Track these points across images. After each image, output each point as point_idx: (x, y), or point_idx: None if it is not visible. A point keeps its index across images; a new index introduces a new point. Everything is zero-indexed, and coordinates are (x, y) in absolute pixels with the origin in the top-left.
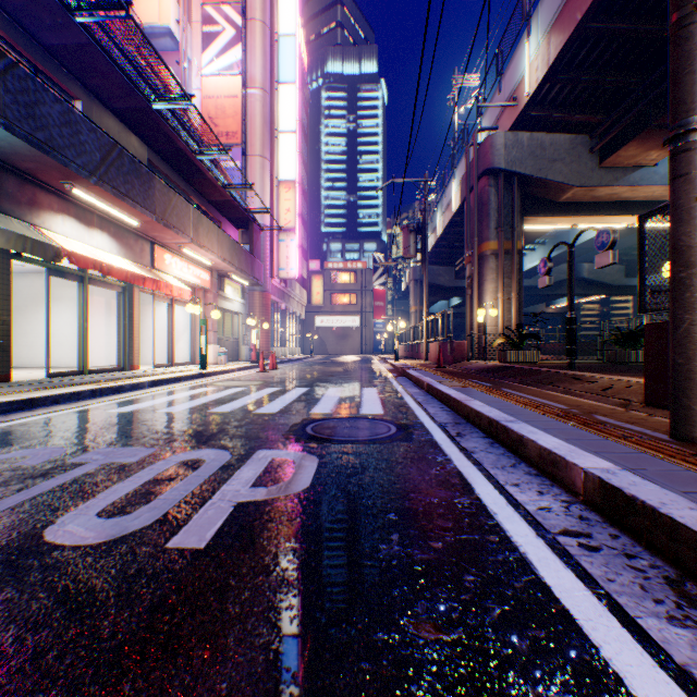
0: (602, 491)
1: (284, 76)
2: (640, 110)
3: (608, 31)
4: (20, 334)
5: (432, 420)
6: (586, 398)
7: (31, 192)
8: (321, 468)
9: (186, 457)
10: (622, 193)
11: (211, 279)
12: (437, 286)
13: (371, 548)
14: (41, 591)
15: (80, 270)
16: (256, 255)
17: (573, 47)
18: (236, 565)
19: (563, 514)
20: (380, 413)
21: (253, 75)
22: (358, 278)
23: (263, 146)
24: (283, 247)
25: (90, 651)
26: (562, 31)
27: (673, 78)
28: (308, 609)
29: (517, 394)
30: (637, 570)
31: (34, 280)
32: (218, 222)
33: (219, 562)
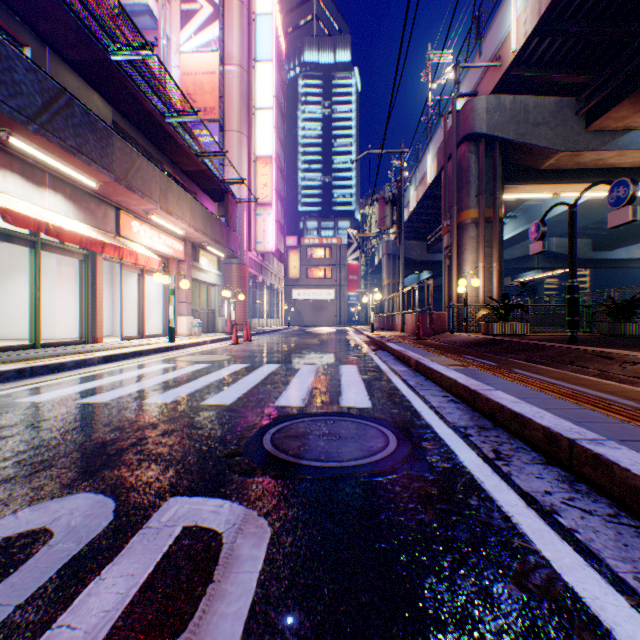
0: None
1: (261, 54)
2: (638, 64)
3: None
4: None
5: (443, 421)
6: None
7: None
8: (271, 573)
9: (24, 524)
10: (608, 158)
11: (185, 249)
12: (409, 260)
13: None
14: None
15: (31, 234)
16: (232, 227)
17: None
18: None
19: None
20: (367, 405)
21: (230, 52)
22: (333, 253)
23: (240, 122)
24: (260, 221)
25: None
26: None
27: None
28: None
29: (543, 379)
30: None
31: (1, 250)
32: (193, 193)
33: None
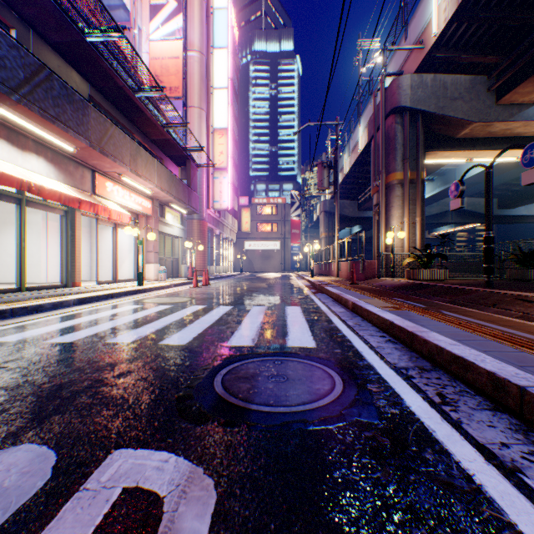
0: None
1: (218, 42)
2: None
3: None
4: None
5: (384, 361)
6: None
7: None
8: None
9: None
10: (515, 128)
11: (152, 207)
12: (342, 217)
13: None
14: None
15: (16, 192)
16: (193, 188)
17: None
18: None
19: None
20: (312, 345)
21: (192, 40)
22: (279, 211)
23: (200, 99)
24: (217, 183)
25: None
26: None
27: None
28: None
29: (472, 321)
30: None
31: None
32: (160, 159)
33: None
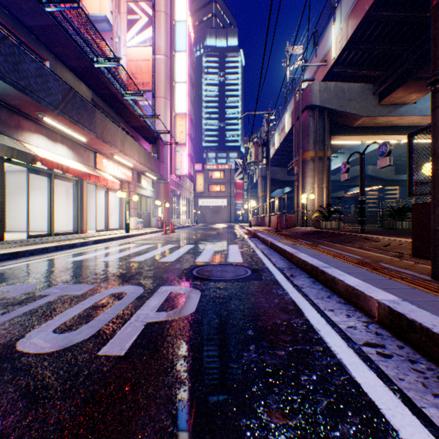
0: (391, 316)
1: (179, 47)
2: (406, 68)
3: (385, 17)
4: (11, 210)
5: (274, 266)
6: (373, 251)
7: (17, 119)
8: (203, 299)
9: (114, 291)
10: (393, 120)
11: (133, 175)
12: (275, 180)
13: (237, 355)
14: (11, 387)
15: (48, 170)
16: (161, 160)
17: (363, 27)
18: (145, 368)
19: (364, 331)
20: (240, 261)
21: (159, 46)
22: (226, 175)
23: (165, 91)
24: (178, 155)
25: (41, 433)
26: (356, 17)
27: (434, 42)
28: (194, 401)
29: (329, 249)
30: (419, 371)
31: (20, 176)
32: (137, 139)
33: (133, 365)
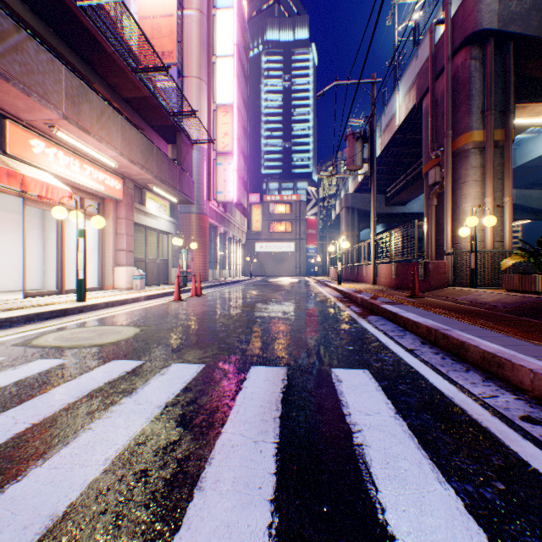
0: None
1: (222, 1)
2: None
3: None
4: None
5: None
6: None
7: None
8: None
9: None
10: None
11: (124, 188)
12: (367, 213)
13: None
14: None
15: None
16: (186, 169)
17: None
18: None
19: None
20: None
21: None
22: (293, 209)
23: (199, 68)
24: (221, 171)
25: None
26: None
27: None
28: None
29: None
30: None
31: None
32: (140, 129)
33: None
